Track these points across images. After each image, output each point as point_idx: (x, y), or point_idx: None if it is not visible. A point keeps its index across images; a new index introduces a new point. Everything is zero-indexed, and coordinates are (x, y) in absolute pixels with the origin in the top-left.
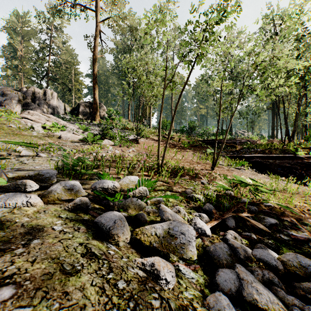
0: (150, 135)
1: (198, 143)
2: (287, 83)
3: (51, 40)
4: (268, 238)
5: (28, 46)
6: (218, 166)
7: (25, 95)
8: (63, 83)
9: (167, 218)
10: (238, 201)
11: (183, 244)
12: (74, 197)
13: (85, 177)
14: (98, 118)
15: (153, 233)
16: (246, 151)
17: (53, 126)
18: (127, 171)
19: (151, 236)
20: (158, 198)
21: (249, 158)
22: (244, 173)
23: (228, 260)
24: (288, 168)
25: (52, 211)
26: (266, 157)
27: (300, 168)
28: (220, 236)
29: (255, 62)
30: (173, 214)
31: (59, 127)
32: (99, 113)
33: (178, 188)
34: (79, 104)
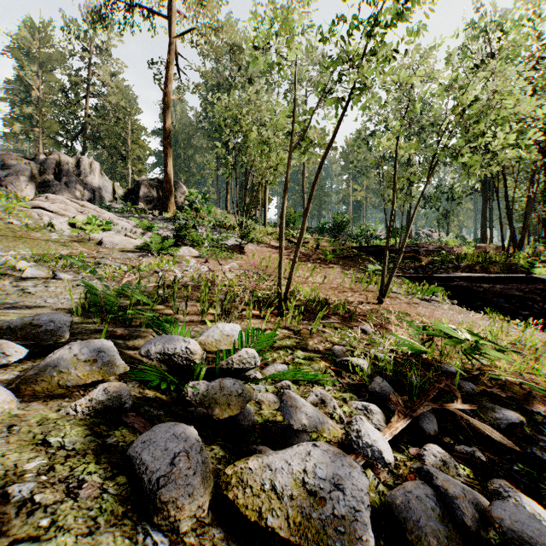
0: (265, 238)
1: (352, 252)
2: (522, 142)
3: (90, 69)
4: (511, 460)
5: (51, 81)
6: (390, 296)
7: (43, 166)
8: (112, 147)
9: (298, 423)
10: (436, 371)
11: (340, 519)
12: (98, 378)
13: (138, 321)
14: (172, 207)
15: (268, 485)
16: (439, 268)
17: (89, 222)
18: (220, 309)
19: (262, 495)
20: (279, 367)
21: (445, 280)
22: (439, 309)
23: (439, 535)
24: (518, 300)
25: (33, 425)
26: (477, 278)
27: (541, 299)
28: (413, 462)
29: (462, 103)
30: (310, 411)
31: (99, 224)
32: (174, 200)
33: (318, 343)
34: (139, 183)
